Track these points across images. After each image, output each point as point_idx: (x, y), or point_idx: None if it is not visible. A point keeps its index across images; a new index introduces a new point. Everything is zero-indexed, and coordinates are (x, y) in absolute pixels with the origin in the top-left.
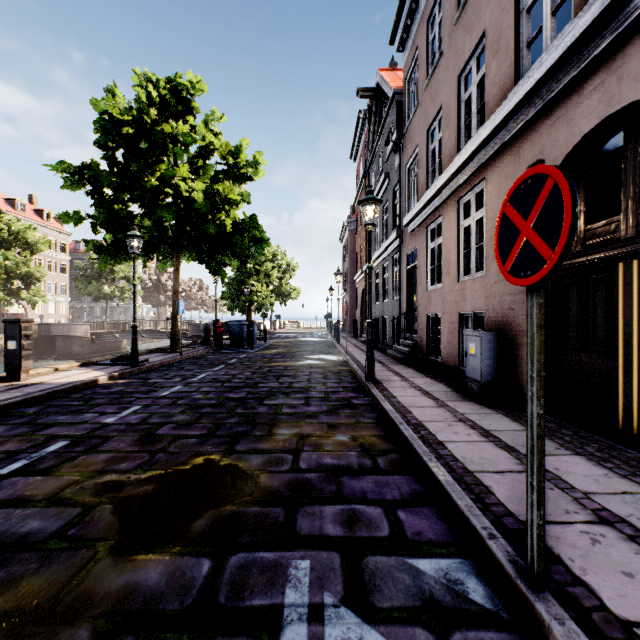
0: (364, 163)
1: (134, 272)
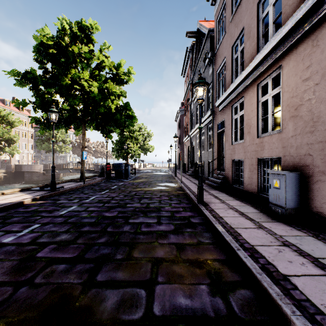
0: (189, 76)
1: (53, 133)
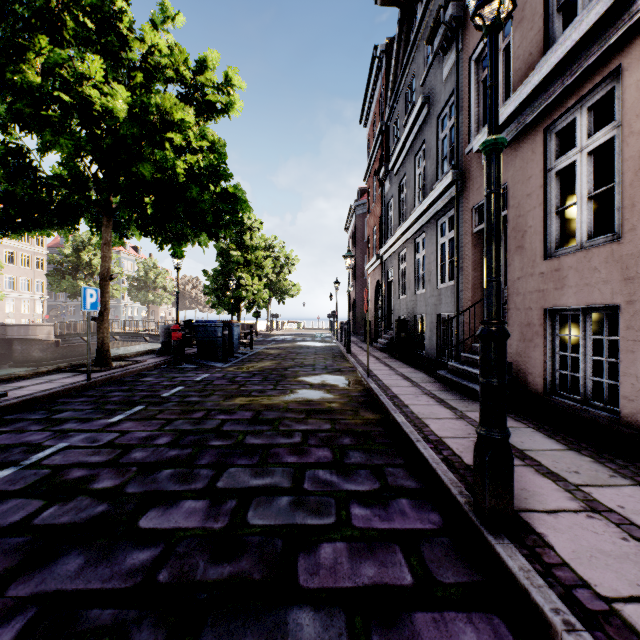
0: (381, 115)
1: None
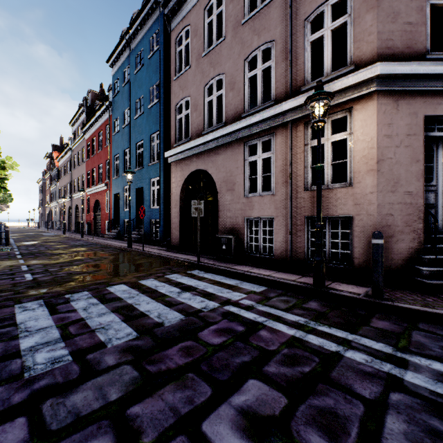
0: (50, 169)
1: None
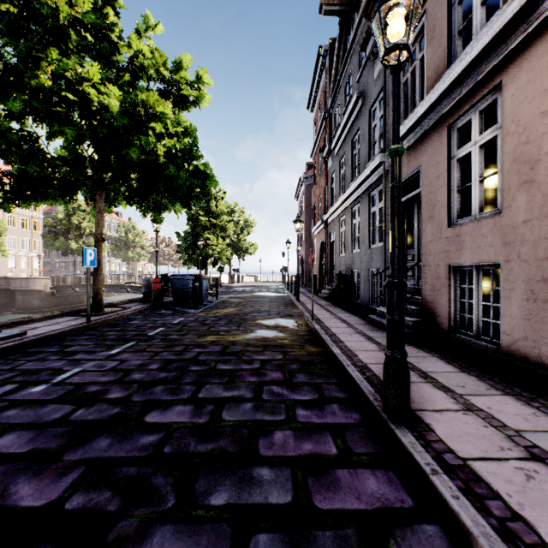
0: (324, 104)
1: None
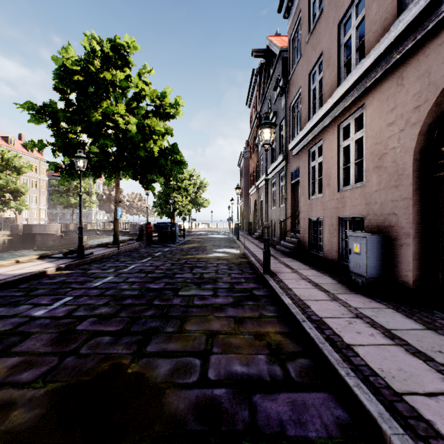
0: (256, 107)
1: (80, 185)
